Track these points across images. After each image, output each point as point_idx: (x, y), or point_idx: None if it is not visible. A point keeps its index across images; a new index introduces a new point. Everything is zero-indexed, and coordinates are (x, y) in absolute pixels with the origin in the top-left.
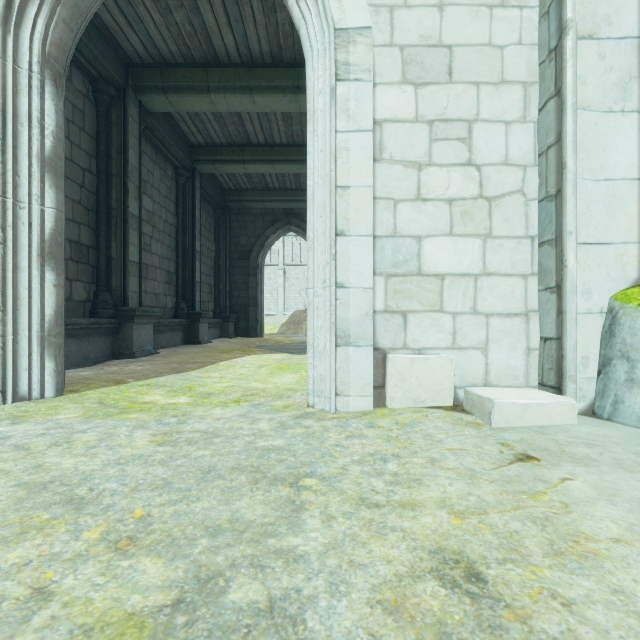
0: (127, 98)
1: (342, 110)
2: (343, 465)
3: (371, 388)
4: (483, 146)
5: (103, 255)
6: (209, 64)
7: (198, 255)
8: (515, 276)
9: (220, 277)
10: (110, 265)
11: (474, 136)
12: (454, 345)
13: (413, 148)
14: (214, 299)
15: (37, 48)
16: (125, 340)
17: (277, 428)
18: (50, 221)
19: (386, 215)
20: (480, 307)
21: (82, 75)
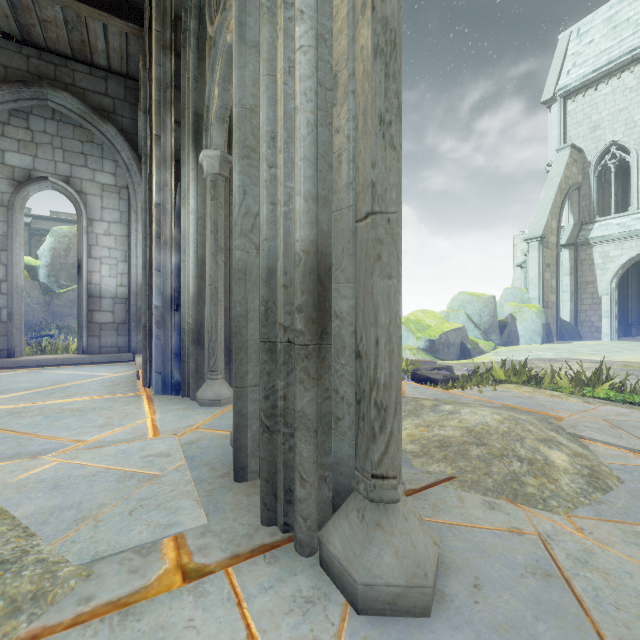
0: None
1: None
2: None
3: None
4: None
5: None
6: None
7: (629, 297)
8: None
9: None
10: None
11: None
12: None
13: None
14: (636, 315)
15: (614, 285)
16: None
17: None
18: (616, 312)
19: None
20: None
21: None
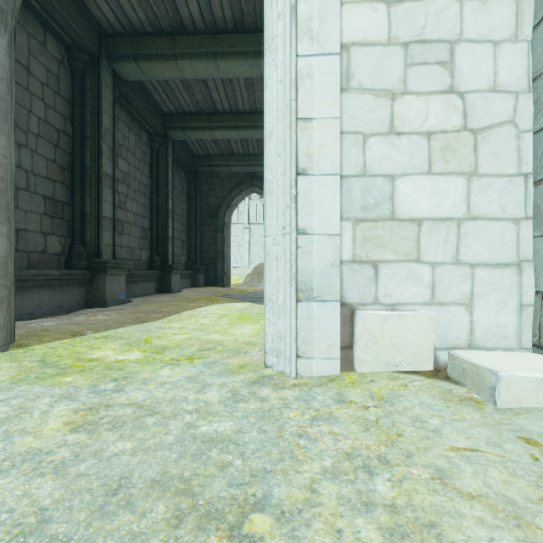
0: (100, 65)
1: (304, 31)
2: (310, 480)
3: (337, 349)
4: (467, 70)
5: (78, 211)
6: (176, 32)
7: (170, 213)
8: (505, 220)
9: (191, 233)
10: (84, 220)
11: (457, 59)
12: (433, 300)
13: (385, 74)
14: (186, 253)
15: None
16: (98, 290)
17: (227, 400)
18: None
19: (354, 152)
20: (464, 256)
21: (57, 42)
